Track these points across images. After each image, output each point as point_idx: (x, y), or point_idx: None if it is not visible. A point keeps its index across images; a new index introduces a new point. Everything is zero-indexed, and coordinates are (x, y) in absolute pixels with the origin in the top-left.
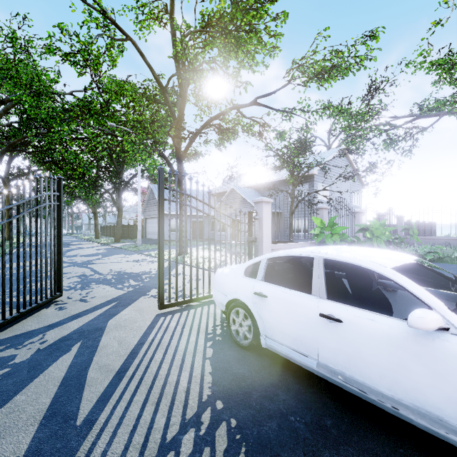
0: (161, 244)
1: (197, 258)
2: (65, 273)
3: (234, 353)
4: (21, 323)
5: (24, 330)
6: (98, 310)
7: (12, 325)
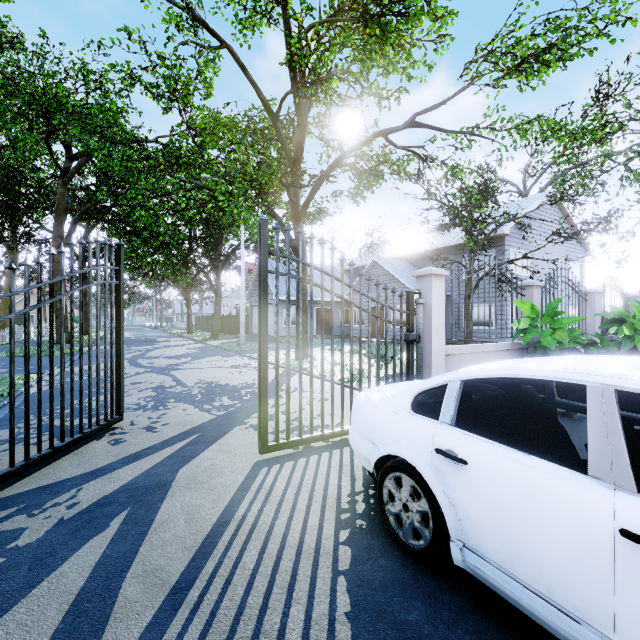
0: (263, 346)
1: (322, 369)
2: (138, 383)
3: (393, 565)
4: (55, 464)
5: (54, 479)
6: (168, 447)
7: (41, 467)
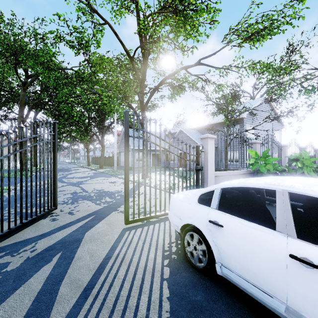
0: (127, 172)
1: (155, 183)
2: (63, 191)
3: (189, 275)
4: (23, 231)
5: (23, 238)
6: (79, 222)
7: (16, 232)
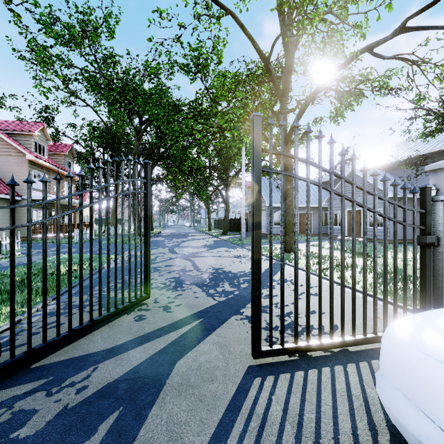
0: (256, 246)
1: (319, 273)
2: (169, 266)
3: None
4: (92, 334)
5: (84, 351)
6: (174, 331)
7: (83, 336)
